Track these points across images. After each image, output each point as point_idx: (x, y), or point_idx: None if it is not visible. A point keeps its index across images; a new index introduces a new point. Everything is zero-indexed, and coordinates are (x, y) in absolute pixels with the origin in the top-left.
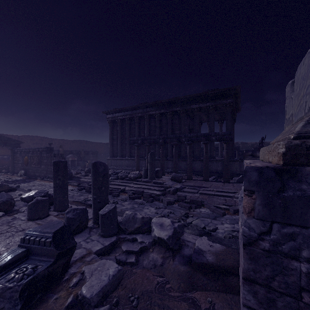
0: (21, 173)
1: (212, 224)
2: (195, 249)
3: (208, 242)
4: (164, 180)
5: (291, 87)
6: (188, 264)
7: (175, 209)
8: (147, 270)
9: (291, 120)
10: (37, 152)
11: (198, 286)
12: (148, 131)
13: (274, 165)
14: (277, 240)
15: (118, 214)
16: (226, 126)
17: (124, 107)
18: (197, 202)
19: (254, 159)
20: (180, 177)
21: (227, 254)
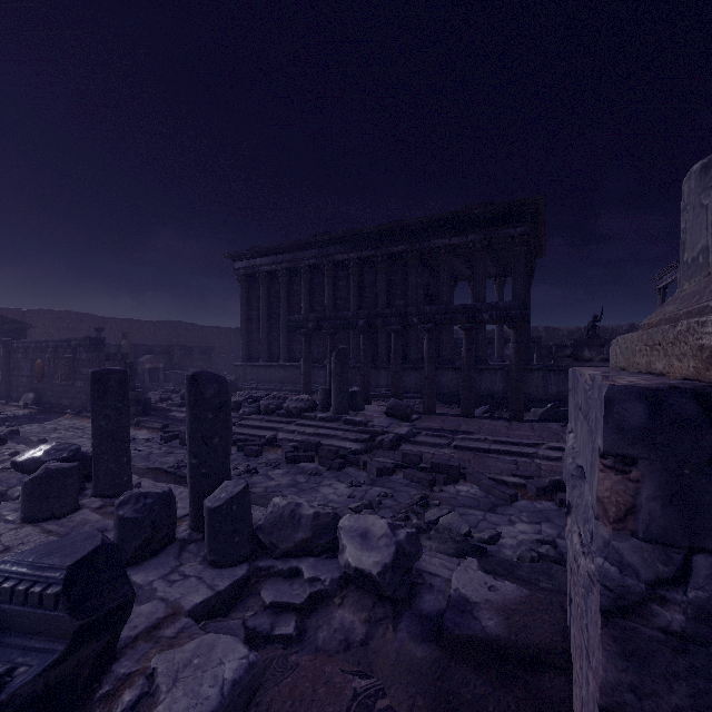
0: (26, 400)
1: (488, 524)
2: (451, 598)
3: (482, 579)
4: (369, 417)
5: (701, 180)
6: (434, 638)
7: (396, 487)
8: (328, 657)
9: (702, 265)
10: (66, 350)
11: (462, 701)
12: (332, 299)
13: (686, 382)
14: (708, 606)
15: (257, 502)
16: (513, 289)
17: (275, 244)
18: (450, 469)
19: (577, 365)
20: (407, 408)
21: (535, 610)
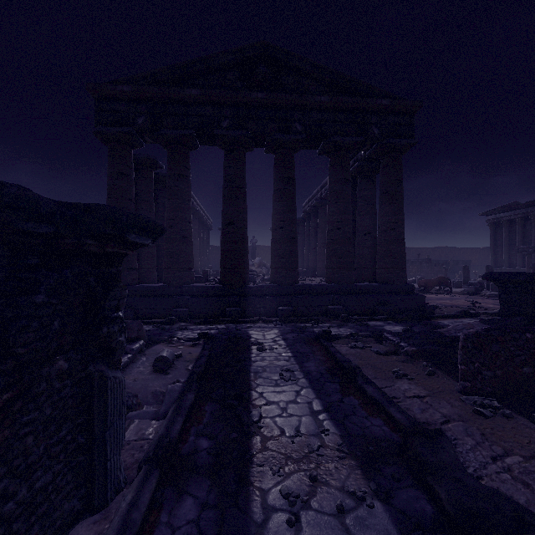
0: None
1: None
2: None
3: None
4: None
5: None
6: None
7: None
8: None
9: None
10: (416, 263)
11: None
12: None
13: None
14: None
15: None
16: None
17: (512, 206)
18: None
19: None
20: None
21: None
